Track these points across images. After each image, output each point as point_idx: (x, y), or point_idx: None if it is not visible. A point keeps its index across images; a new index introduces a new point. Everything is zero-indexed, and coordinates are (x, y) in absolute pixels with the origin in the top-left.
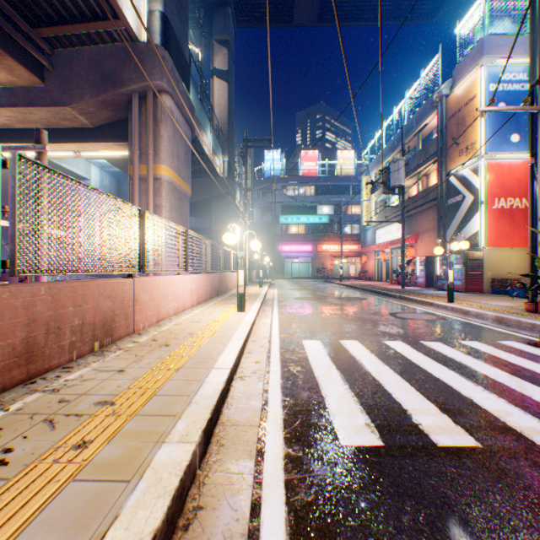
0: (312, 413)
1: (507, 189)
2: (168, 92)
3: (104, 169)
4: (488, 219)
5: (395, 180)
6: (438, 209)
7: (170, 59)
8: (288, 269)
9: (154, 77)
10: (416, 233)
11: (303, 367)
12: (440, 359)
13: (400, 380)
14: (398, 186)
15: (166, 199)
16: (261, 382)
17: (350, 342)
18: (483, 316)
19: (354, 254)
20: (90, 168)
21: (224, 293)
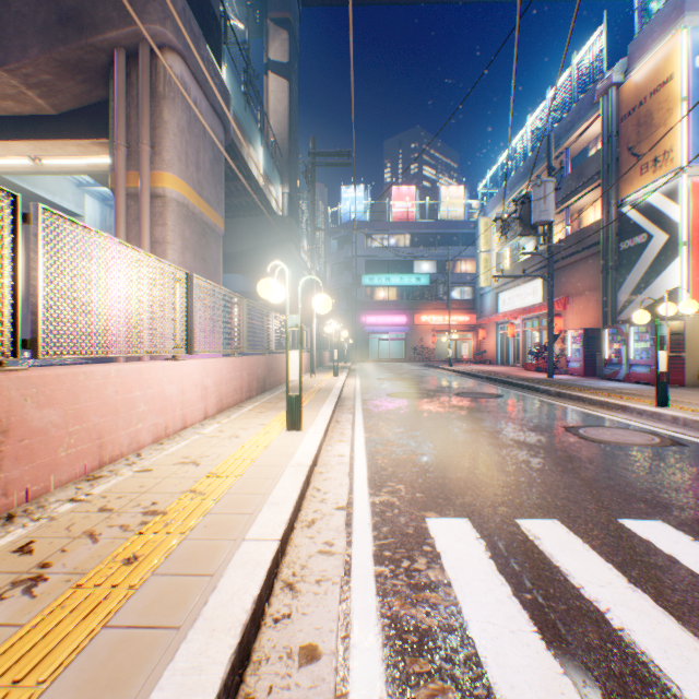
0: None
1: None
2: (176, 49)
3: (106, 202)
4: (694, 270)
5: (540, 213)
6: (603, 258)
7: None
8: (375, 348)
9: (150, 17)
10: (563, 295)
11: (465, 695)
12: None
13: None
14: (544, 223)
15: (174, 231)
16: None
17: (544, 526)
18: None
19: (465, 328)
20: (84, 199)
21: (275, 386)
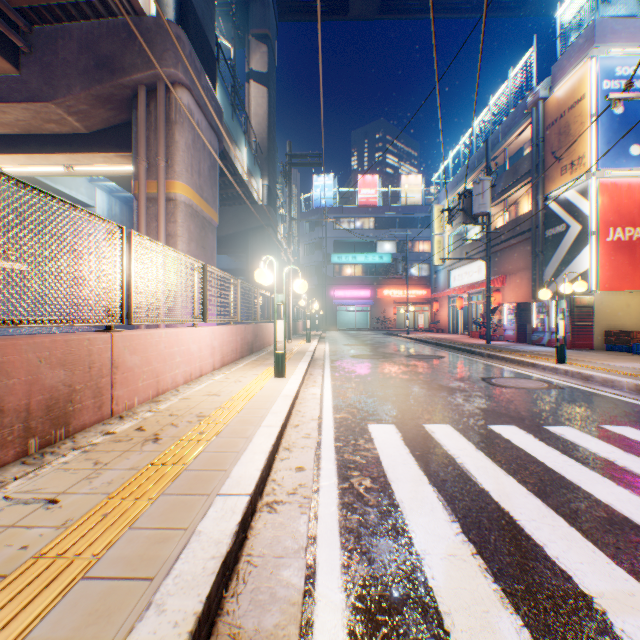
0: (405, 607)
1: (625, 216)
2: (185, 84)
3: (112, 194)
4: (601, 255)
5: (479, 206)
6: (533, 243)
7: (188, 41)
8: (342, 319)
9: (166, 62)
10: (502, 274)
11: (374, 480)
12: (592, 463)
13: (545, 510)
14: (483, 214)
15: (183, 226)
16: (304, 517)
17: (440, 427)
18: (614, 384)
19: (422, 300)
20: (95, 192)
21: (260, 349)
